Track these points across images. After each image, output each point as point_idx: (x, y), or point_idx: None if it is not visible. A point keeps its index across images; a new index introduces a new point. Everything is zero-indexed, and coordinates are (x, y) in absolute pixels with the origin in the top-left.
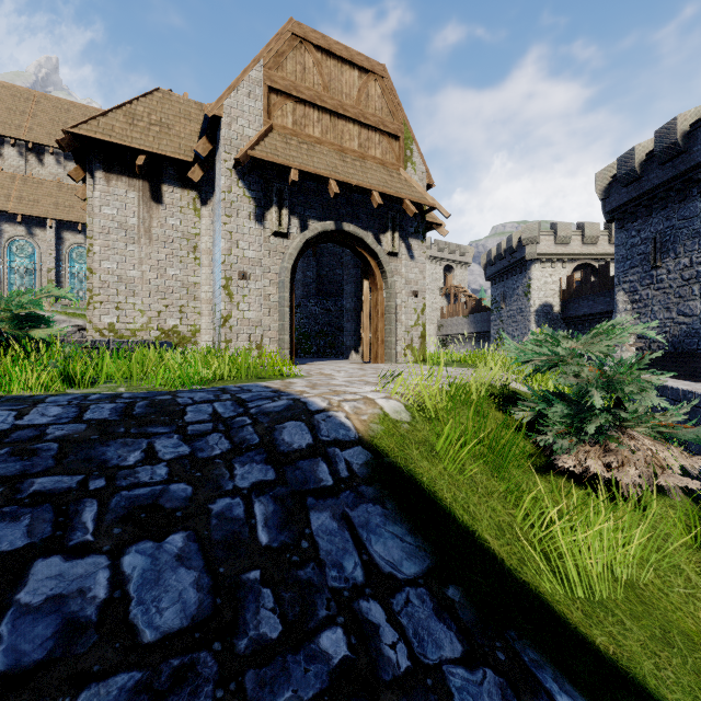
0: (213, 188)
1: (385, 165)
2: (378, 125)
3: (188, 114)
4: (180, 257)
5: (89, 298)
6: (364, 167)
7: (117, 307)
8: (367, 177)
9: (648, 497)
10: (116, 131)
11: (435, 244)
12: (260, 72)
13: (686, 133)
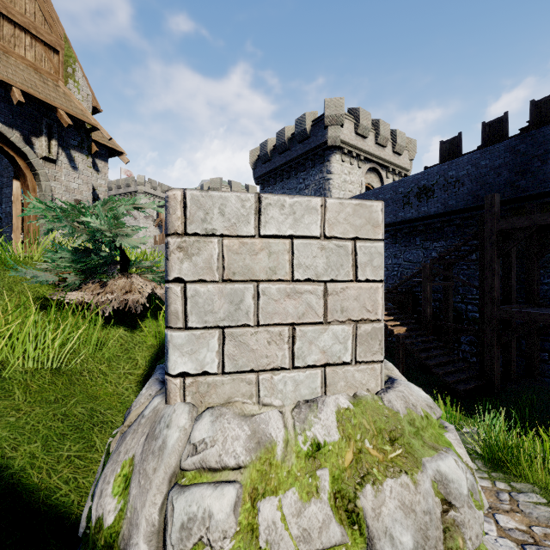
0: None
1: (38, 71)
2: (29, 27)
3: None
4: None
5: None
6: (5, 60)
7: None
8: (7, 71)
9: (148, 322)
10: None
11: (149, 182)
12: None
13: (289, 138)
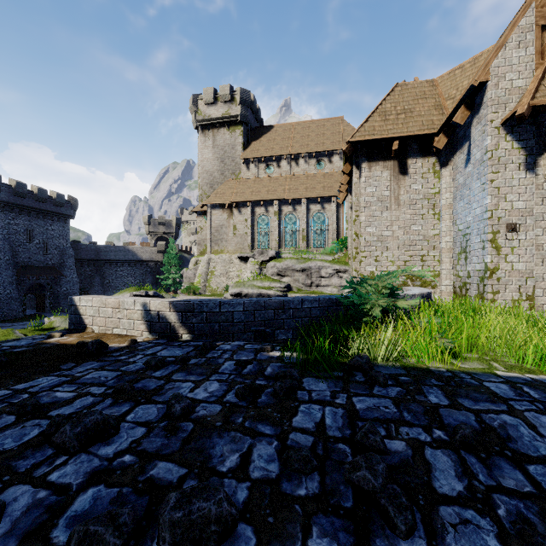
0: (452, 150)
1: None
2: None
3: (423, 94)
4: (421, 215)
5: (355, 254)
6: None
7: (375, 259)
8: None
9: None
10: (376, 130)
11: None
12: (530, 17)
13: None
